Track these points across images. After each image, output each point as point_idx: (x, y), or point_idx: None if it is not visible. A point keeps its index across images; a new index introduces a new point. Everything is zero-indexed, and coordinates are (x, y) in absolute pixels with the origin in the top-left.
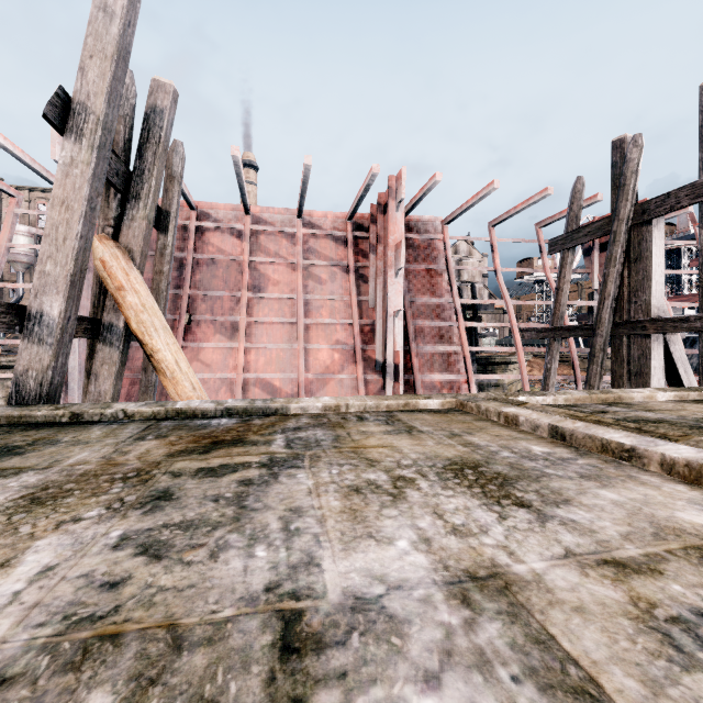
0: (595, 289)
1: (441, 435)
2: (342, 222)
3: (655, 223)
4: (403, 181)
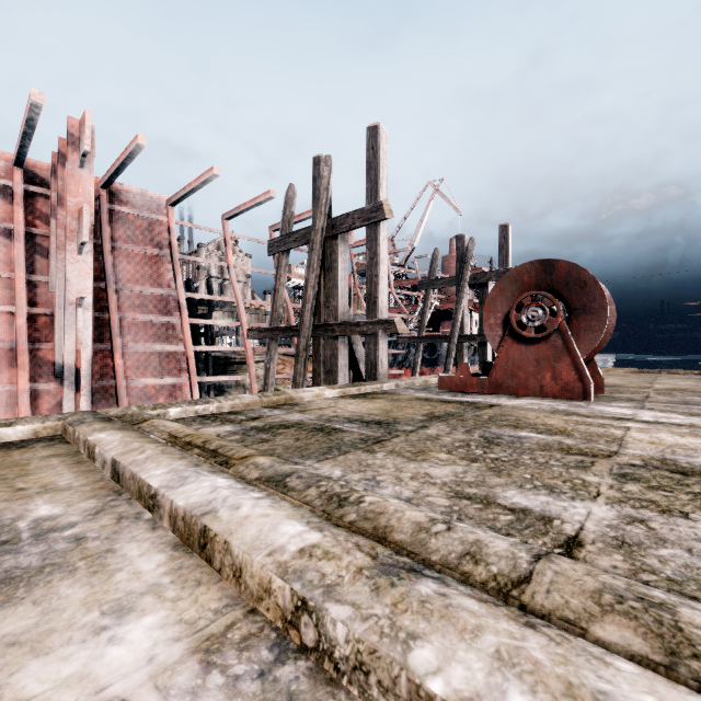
0: None
1: None
2: (6, 166)
3: (341, 238)
4: (87, 129)
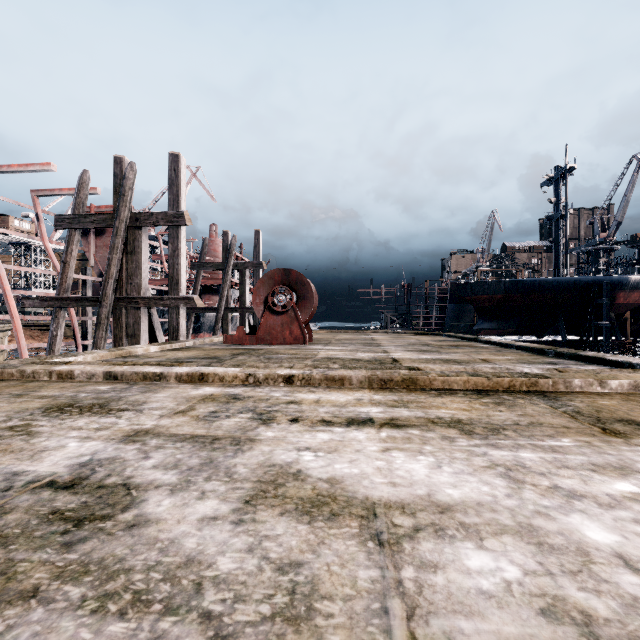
0: (92, 266)
1: (5, 398)
2: None
3: (144, 230)
4: None
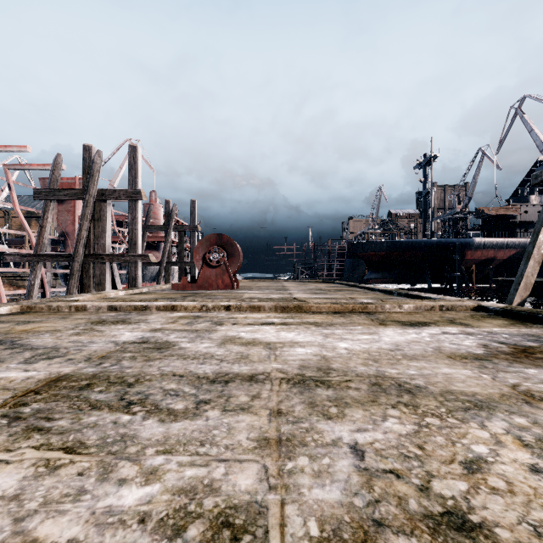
0: (55, 227)
1: (57, 319)
2: None
3: (108, 202)
4: None
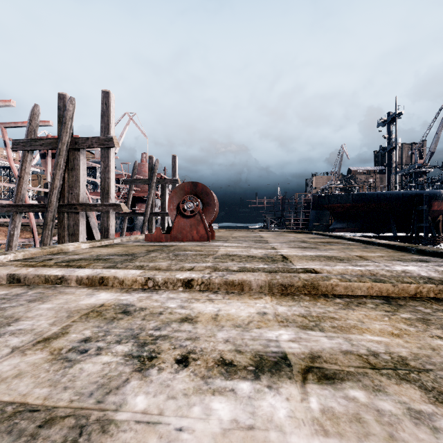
0: (49, 181)
1: None
2: None
3: (82, 151)
4: None
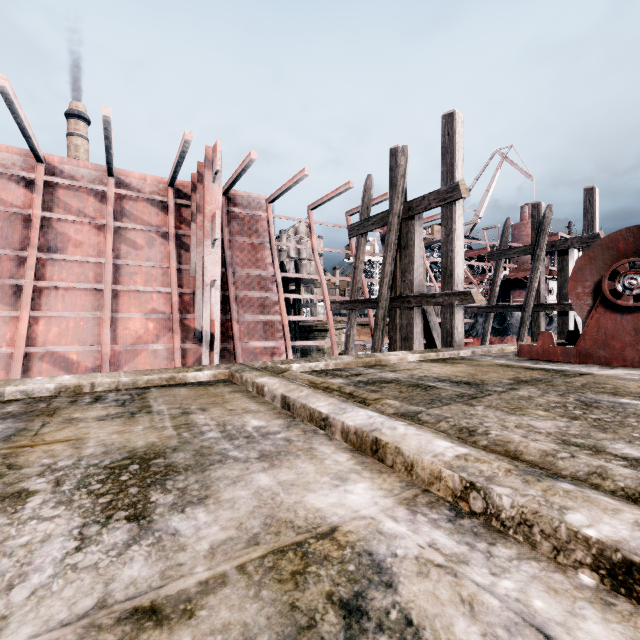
0: None
1: (167, 415)
2: (163, 187)
3: (417, 219)
4: (218, 153)
